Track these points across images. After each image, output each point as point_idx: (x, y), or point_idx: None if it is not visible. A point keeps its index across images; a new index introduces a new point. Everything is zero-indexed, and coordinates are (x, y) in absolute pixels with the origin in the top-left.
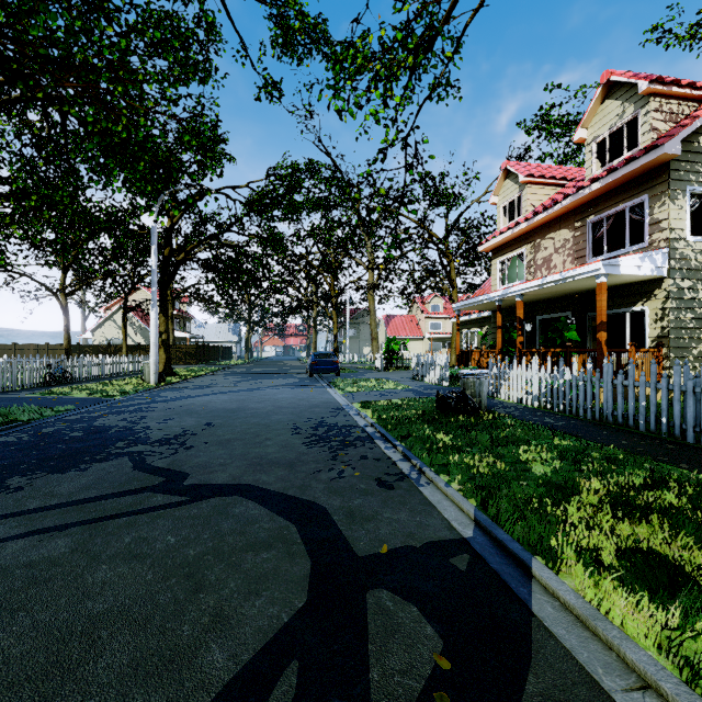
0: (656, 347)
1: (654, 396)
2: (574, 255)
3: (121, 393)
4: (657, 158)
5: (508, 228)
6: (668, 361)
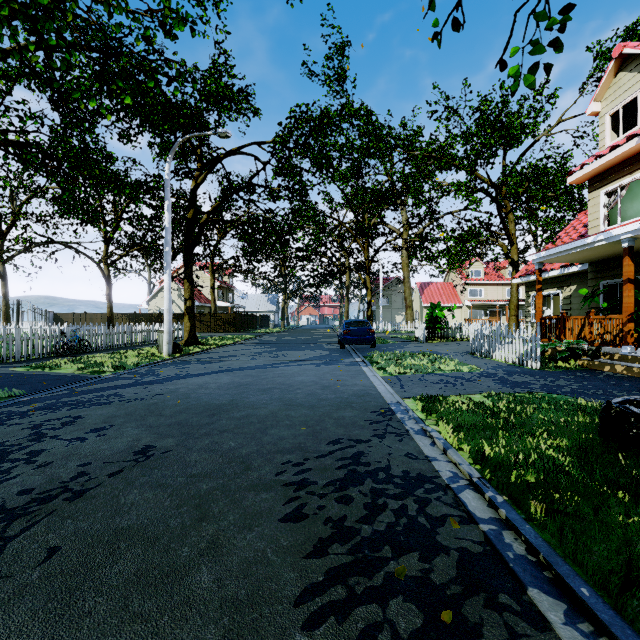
0: None
1: None
2: None
3: (116, 367)
4: None
5: (628, 138)
6: None
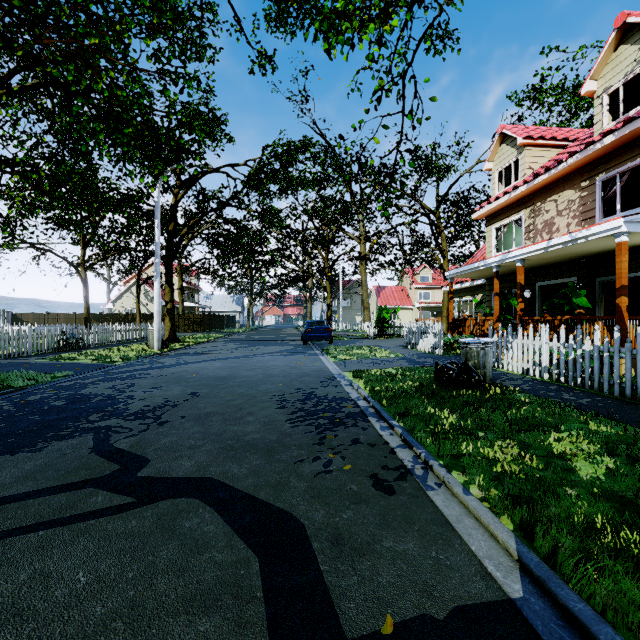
0: None
1: None
2: (580, 216)
3: (123, 359)
4: None
5: (504, 193)
6: None
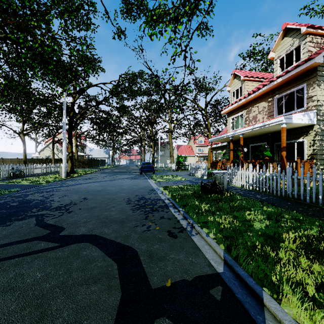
0: (310, 159)
1: (314, 184)
2: (268, 114)
3: (46, 182)
4: (311, 65)
5: (235, 102)
6: (316, 166)
